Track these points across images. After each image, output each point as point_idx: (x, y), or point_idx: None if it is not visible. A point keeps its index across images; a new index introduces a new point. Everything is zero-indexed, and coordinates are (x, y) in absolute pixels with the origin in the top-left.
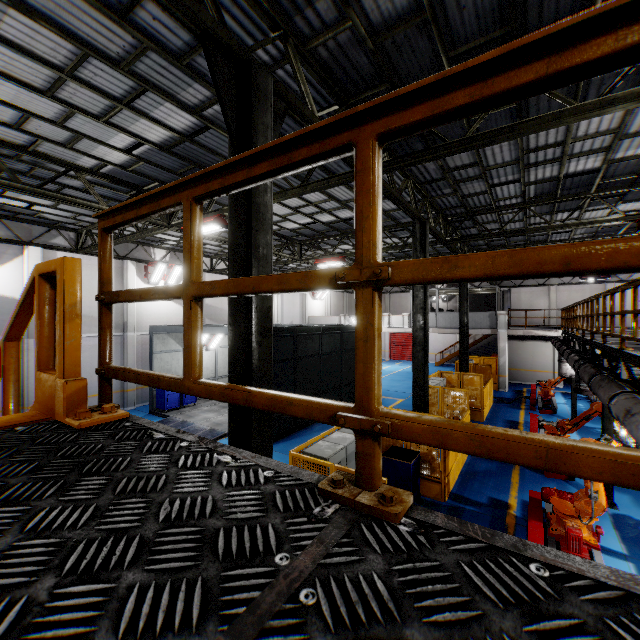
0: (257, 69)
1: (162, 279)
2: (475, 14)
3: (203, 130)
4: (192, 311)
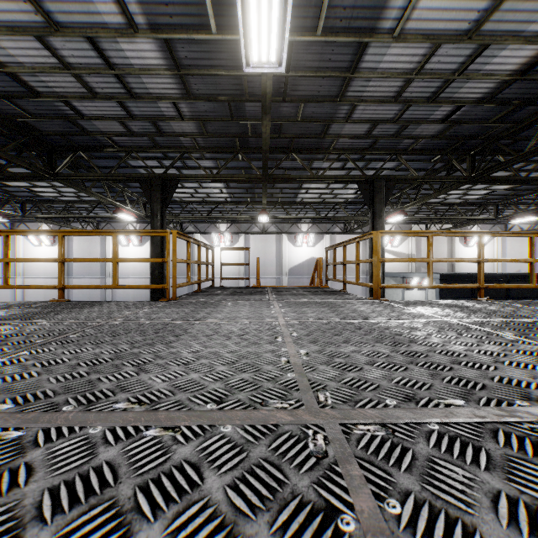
0: (376, 181)
1: (389, 243)
2: (485, 111)
3: None
4: (334, 267)
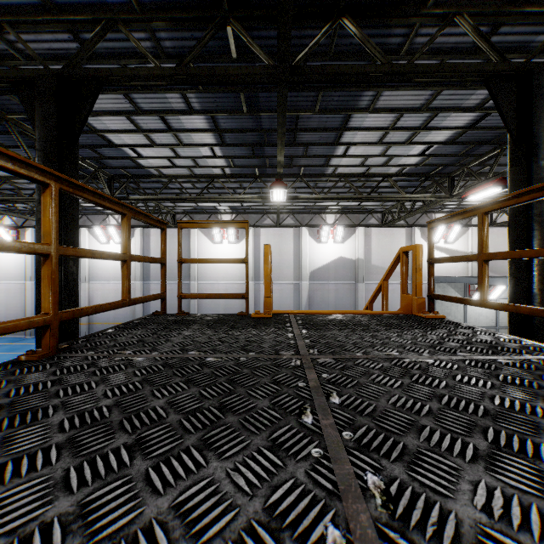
0: (537, 72)
1: (441, 238)
2: None
3: (483, 117)
4: (482, 267)
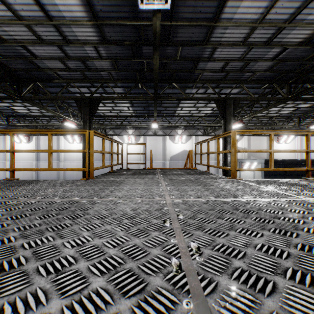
0: (227, 100)
1: None
2: (302, 52)
3: None
4: (200, 156)
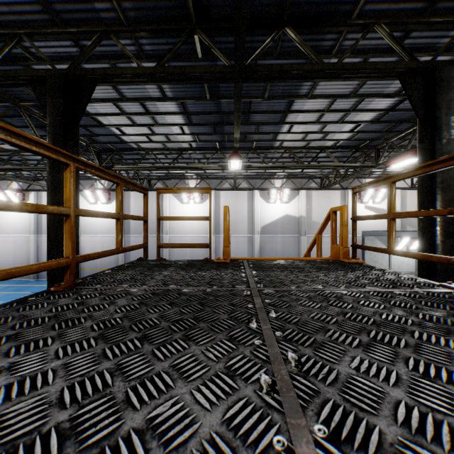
0: (439, 69)
1: (370, 199)
2: None
3: (401, 102)
4: (391, 223)
